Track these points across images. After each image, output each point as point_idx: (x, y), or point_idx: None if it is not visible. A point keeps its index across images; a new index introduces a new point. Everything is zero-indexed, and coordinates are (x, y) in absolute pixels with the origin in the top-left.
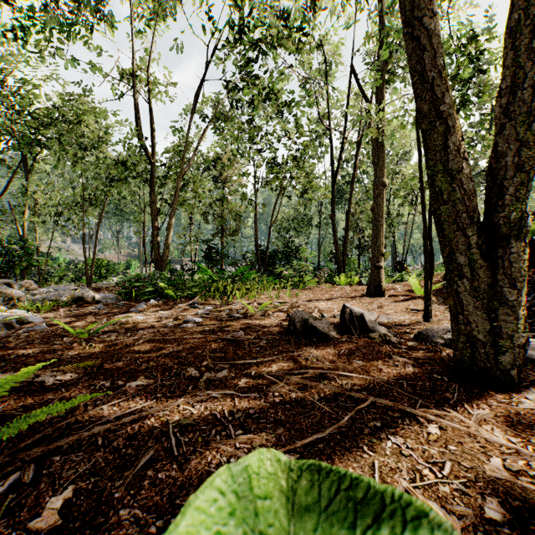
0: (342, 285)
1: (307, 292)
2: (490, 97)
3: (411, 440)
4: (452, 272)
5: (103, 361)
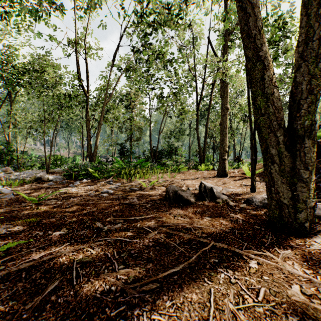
0: (202, 170)
1: (180, 175)
2: (291, 53)
3: (238, 272)
4: (267, 160)
5: (43, 218)
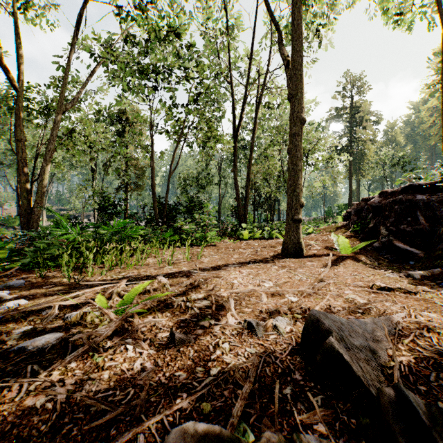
0: (246, 239)
1: (210, 251)
2: None
3: None
4: None
5: None
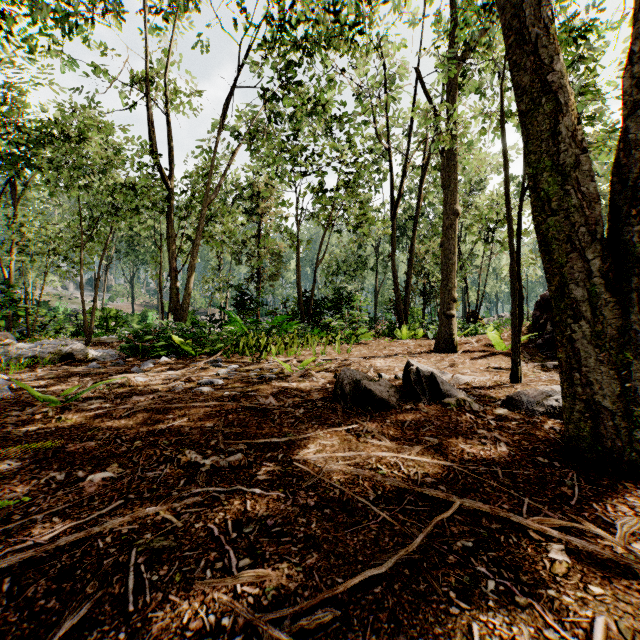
0: (404, 339)
1: (361, 348)
2: (593, 95)
3: (526, 575)
4: (564, 312)
5: (68, 440)
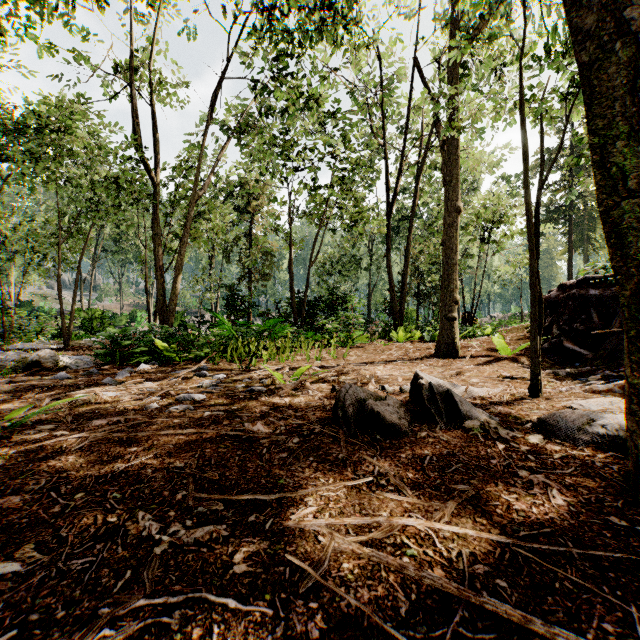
0: (400, 342)
1: (357, 352)
2: None
3: None
4: None
5: None
